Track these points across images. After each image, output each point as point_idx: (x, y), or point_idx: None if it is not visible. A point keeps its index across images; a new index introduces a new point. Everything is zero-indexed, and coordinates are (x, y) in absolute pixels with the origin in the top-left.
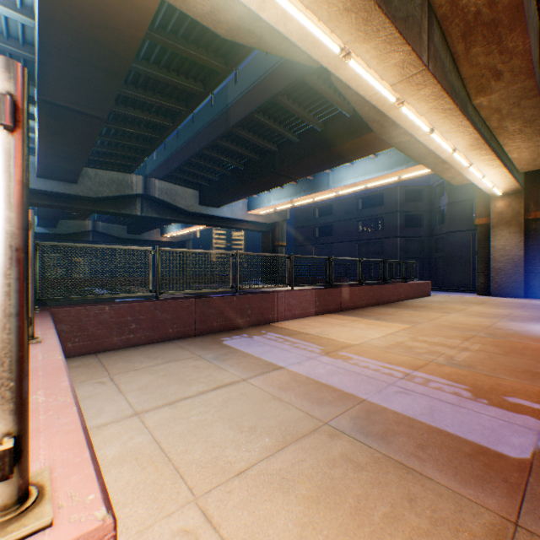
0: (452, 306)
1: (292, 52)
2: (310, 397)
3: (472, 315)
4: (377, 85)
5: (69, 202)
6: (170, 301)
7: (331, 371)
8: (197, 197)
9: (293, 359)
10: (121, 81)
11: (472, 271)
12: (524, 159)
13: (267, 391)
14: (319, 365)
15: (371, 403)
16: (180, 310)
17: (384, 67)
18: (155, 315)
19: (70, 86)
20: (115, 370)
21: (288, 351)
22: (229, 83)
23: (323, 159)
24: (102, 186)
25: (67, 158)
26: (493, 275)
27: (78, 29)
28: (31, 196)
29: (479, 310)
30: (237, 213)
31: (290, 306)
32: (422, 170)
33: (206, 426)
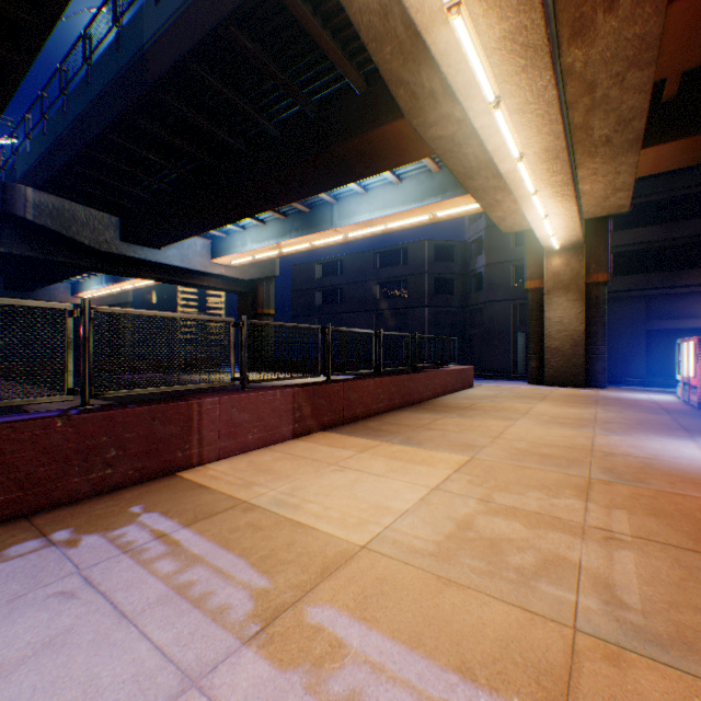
0: (511, 405)
1: None
2: None
3: (548, 422)
4: None
5: None
6: None
7: None
8: (118, 227)
9: None
10: None
11: (514, 351)
12: (595, 196)
13: None
14: None
15: None
16: None
17: None
18: None
19: None
20: None
21: (131, 630)
22: (147, 3)
23: (320, 169)
24: None
25: None
26: (548, 357)
27: None
28: None
29: (551, 412)
30: (193, 261)
31: (235, 427)
32: (463, 207)
33: None
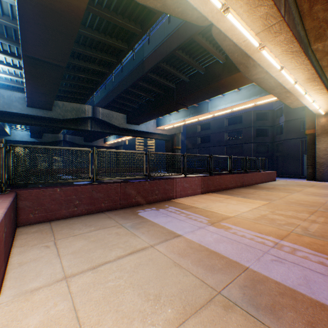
0: (293, 188)
1: (186, 14)
2: (203, 264)
3: (308, 194)
4: (246, 33)
5: (47, 122)
6: (103, 185)
7: (217, 239)
8: (125, 118)
9: (187, 228)
10: (73, 40)
11: (301, 164)
12: None
13: (169, 258)
14: (207, 234)
15: (254, 272)
16: (109, 191)
17: (252, 19)
18: (92, 195)
19: (41, 45)
20: (59, 236)
21: (184, 221)
22: (145, 44)
23: (205, 92)
24: (67, 112)
25: (44, 94)
26: (318, 167)
27: (42, 3)
28: (24, 118)
29: (313, 191)
30: (150, 128)
31: (184, 188)
32: (270, 99)
33: (118, 293)
